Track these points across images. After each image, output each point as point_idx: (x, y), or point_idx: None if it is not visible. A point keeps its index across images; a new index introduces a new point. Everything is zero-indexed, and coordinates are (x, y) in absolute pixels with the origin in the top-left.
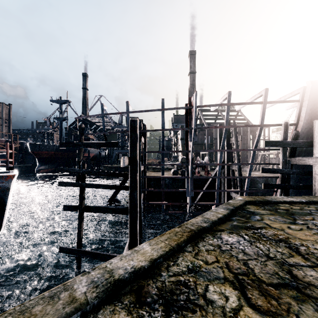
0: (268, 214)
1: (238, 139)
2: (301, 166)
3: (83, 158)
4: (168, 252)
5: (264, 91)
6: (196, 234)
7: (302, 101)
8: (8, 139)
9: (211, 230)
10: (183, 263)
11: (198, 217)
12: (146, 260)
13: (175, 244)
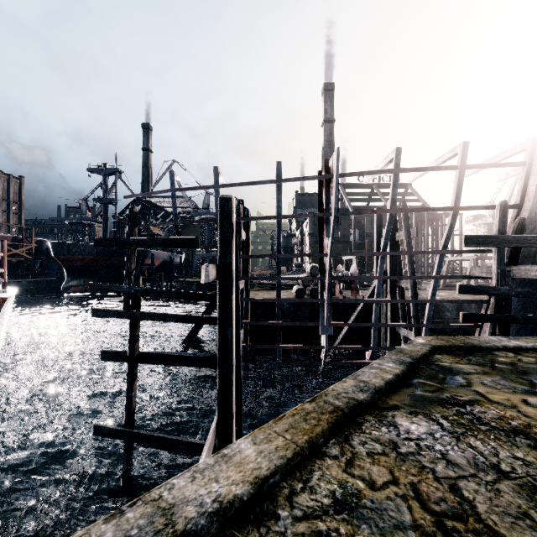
0: (478, 373)
1: (411, 234)
2: (527, 281)
3: (143, 268)
4: (292, 460)
5: (461, 147)
6: (346, 417)
7: (530, 163)
8: (17, 236)
9: (374, 407)
10: (323, 486)
11: (347, 380)
12: (245, 481)
13: (304, 440)
